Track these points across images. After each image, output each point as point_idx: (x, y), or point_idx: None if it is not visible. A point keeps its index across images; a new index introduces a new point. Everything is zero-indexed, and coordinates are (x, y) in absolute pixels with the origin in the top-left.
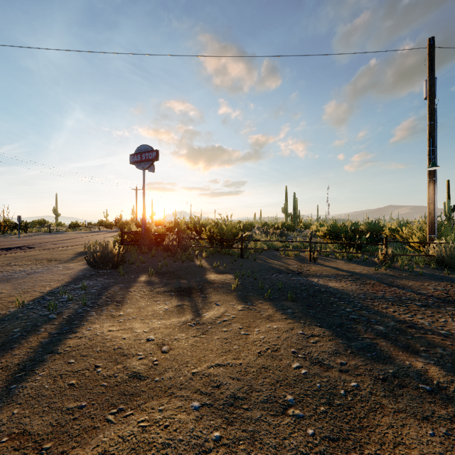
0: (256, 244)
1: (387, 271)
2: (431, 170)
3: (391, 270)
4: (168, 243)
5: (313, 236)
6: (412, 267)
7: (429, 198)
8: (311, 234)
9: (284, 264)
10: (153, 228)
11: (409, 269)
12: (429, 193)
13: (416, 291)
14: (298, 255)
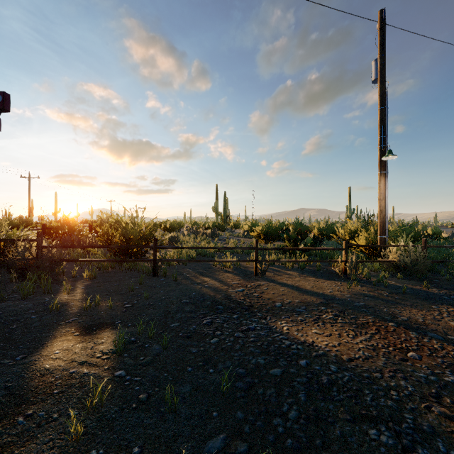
0: (180, 251)
1: (361, 289)
2: (383, 161)
3: (362, 285)
4: (14, 256)
5: (246, 236)
6: (382, 279)
7: (380, 194)
8: (244, 234)
9: (221, 284)
10: (4, 229)
11: (378, 281)
12: (381, 188)
13: (447, 337)
14: (239, 265)
